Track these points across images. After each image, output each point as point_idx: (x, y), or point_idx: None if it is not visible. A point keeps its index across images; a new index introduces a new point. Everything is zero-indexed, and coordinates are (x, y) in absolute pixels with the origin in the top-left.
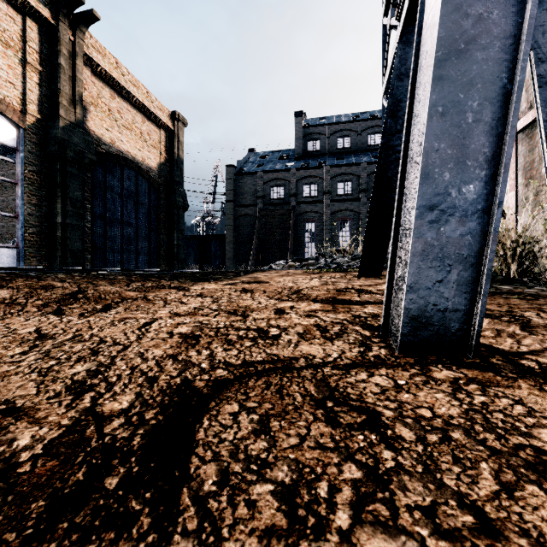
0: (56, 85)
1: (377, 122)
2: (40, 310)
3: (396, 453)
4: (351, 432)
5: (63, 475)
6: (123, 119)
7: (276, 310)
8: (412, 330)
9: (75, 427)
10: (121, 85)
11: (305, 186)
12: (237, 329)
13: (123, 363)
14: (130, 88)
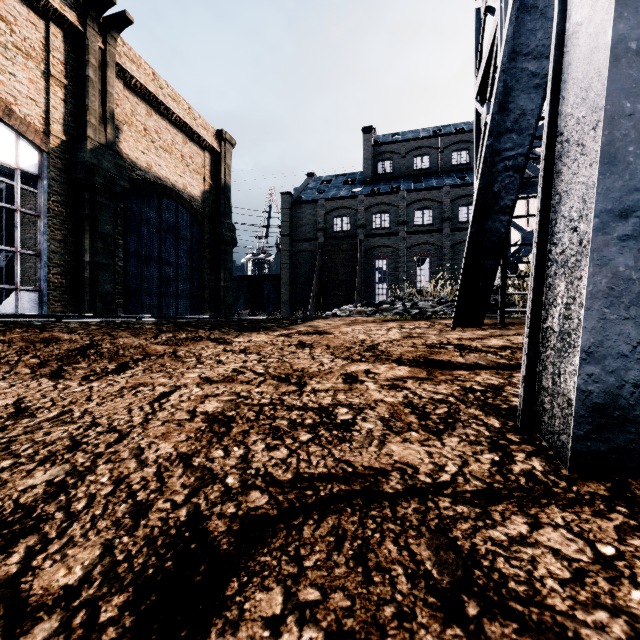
0: (84, 100)
1: (463, 137)
2: (34, 371)
3: None
4: None
5: None
6: (161, 140)
7: (345, 376)
8: (594, 430)
9: None
10: (159, 99)
11: (375, 216)
12: (288, 408)
13: (107, 470)
14: (169, 103)
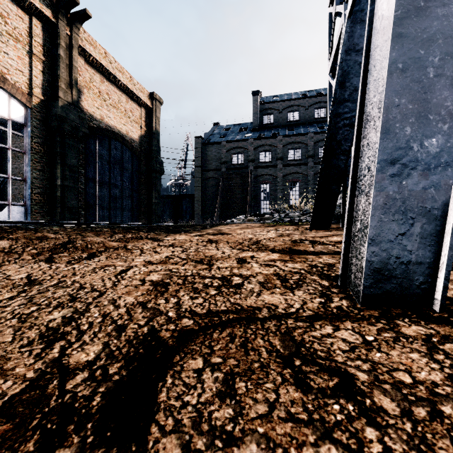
0: (56, 71)
1: (322, 98)
2: (34, 258)
3: (381, 432)
4: (325, 399)
5: (13, 444)
6: (111, 99)
7: (238, 259)
8: (374, 282)
9: (38, 382)
10: (109, 71)
11: (261, 153)
12: (203, 277)
13: (96, 310)
14: (116, 74)
